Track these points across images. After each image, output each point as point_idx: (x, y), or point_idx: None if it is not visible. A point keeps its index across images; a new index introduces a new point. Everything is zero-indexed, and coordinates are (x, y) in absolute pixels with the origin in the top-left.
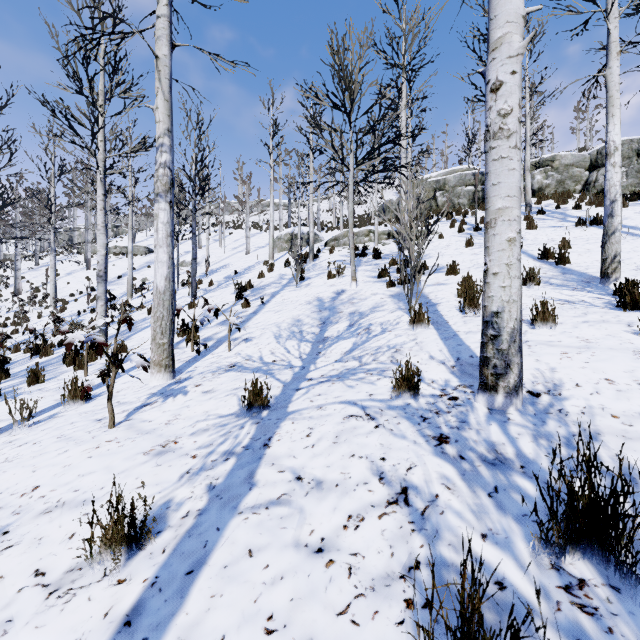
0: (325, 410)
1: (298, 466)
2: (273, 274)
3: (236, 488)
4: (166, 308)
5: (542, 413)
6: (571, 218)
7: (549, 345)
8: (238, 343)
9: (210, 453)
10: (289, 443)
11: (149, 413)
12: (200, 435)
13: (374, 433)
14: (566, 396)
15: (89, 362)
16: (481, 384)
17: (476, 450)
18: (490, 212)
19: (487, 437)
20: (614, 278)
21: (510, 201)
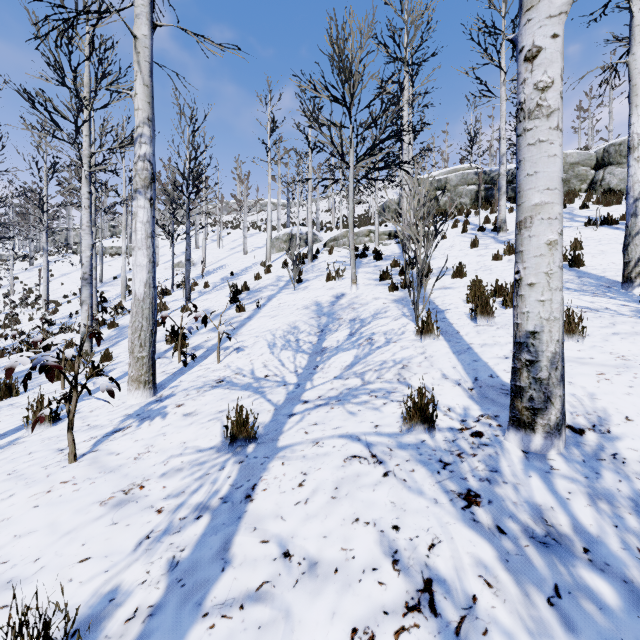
0: (322, 447)
1: (286, 534)
2: (270, 276)
3: (205, 567)
4: (145, 317)
5: (592, 459)
6: (579, 218)
7: (580, 363)
8: (229, 353)
9: (179, 506)
10: (277, 495)
11: (119, 442)
12: (171, 477)
13: (383, 485)
14: (617, 434)
15: (70, 372)
16: (512, 419)
17: (518, 518)
18: (524, 209)
19: (529, 497)
20: (638, 283)
21: (550, 195)
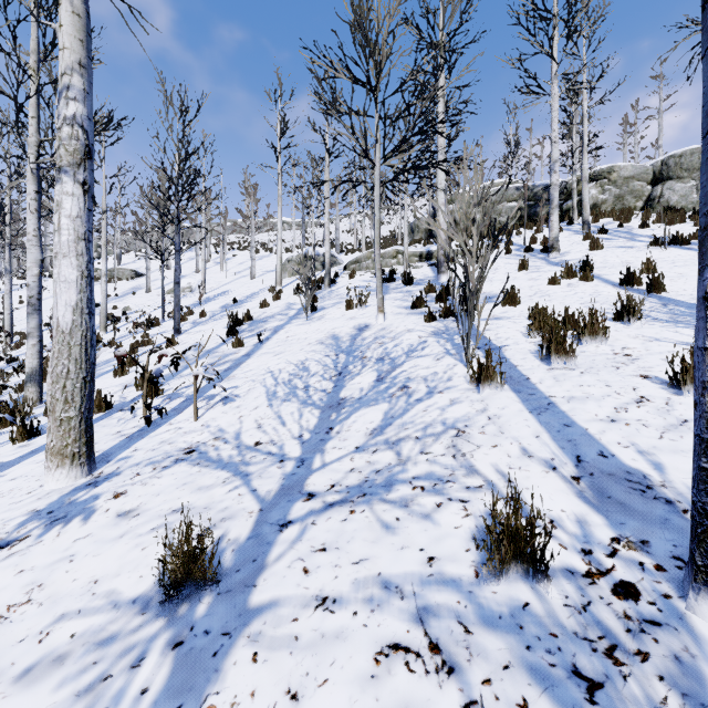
0: (332, 612)
1: None
2: (279, 303)
3: None
4: (74, 359)
5: None
6: (641, 237)
7: None
8: (212, 405)
9: None
10: None
11: None
12: (36, 683)
13: None
14: None
15: (1, 428)
16: (707, 572)
17: None
18: None
19: None
20: None
21: None
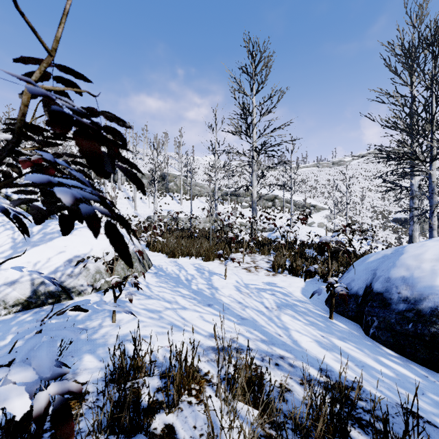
0: None
1: None
2: None
3: None
4: None
5: None
6: (127, 195)
7: None
8: None
9: None
10: None
11: None
12: None
13: None
14: None
15: None
16: None
17: None
18: None
19: None
20: None
21: None
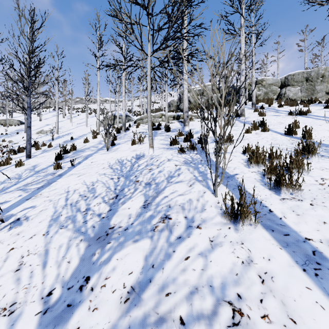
0: None
1: None
2: (95, 140)
3: None
4: None
5: None
6: (281, 111)
7: None
8: None
9: None
10: None
11: None
12: None
13: None
14: None
15: None
16: None
17: None
18: None
19: None
20: None
21: None
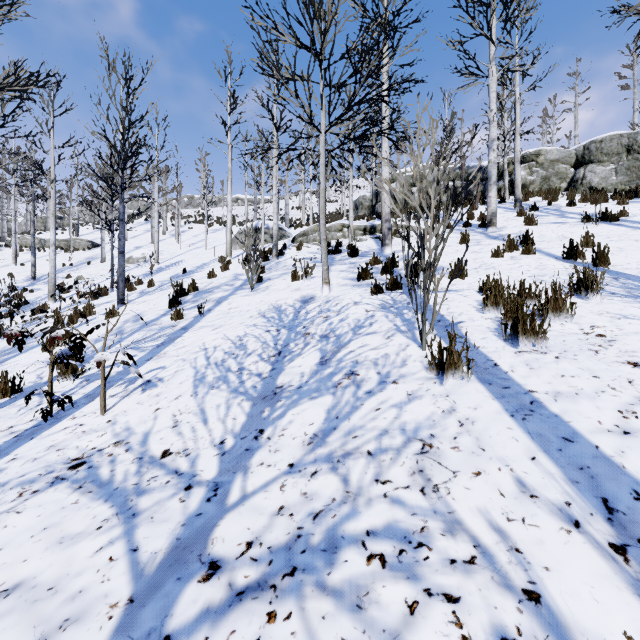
0: None
1: None
2: (227, 273)
3: None
4: None
5: None
6: (570, 214)
7: None
8: (129, 391)
9: None
10: None
11: None
12: None
13: None
14: None
15: None
16: None
17: None
18: None
19: None
20: None
21: None
